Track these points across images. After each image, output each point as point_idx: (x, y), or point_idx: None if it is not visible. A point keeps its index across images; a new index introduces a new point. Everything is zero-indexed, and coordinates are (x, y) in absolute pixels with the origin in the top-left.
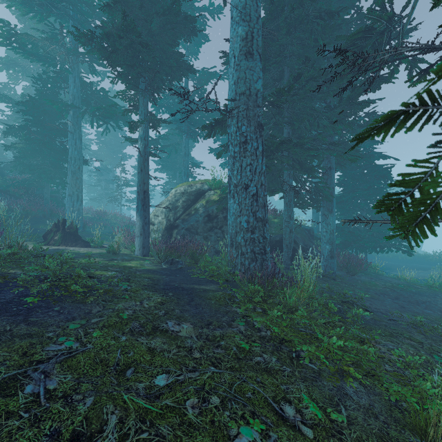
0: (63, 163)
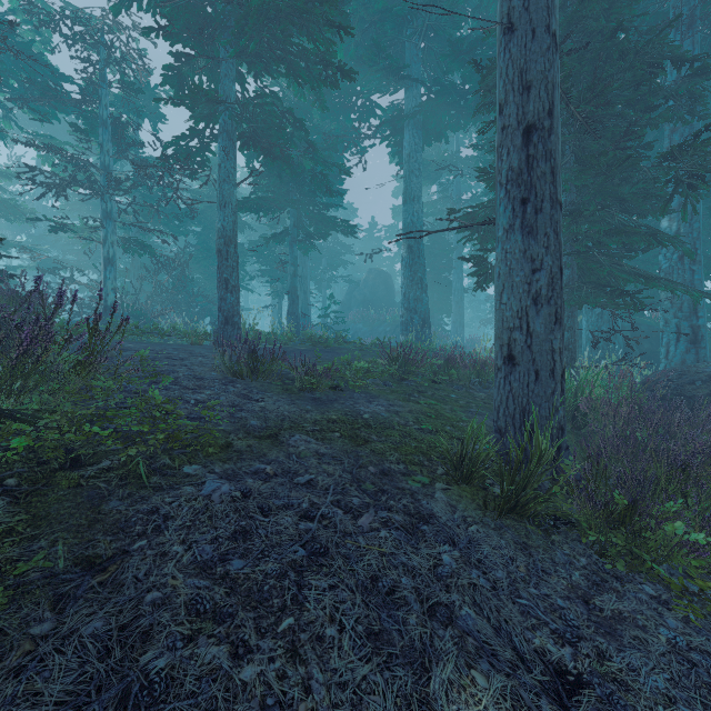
0: (448, 295)
